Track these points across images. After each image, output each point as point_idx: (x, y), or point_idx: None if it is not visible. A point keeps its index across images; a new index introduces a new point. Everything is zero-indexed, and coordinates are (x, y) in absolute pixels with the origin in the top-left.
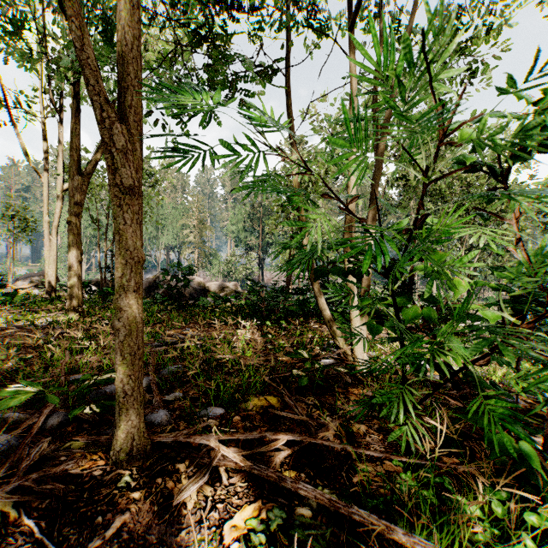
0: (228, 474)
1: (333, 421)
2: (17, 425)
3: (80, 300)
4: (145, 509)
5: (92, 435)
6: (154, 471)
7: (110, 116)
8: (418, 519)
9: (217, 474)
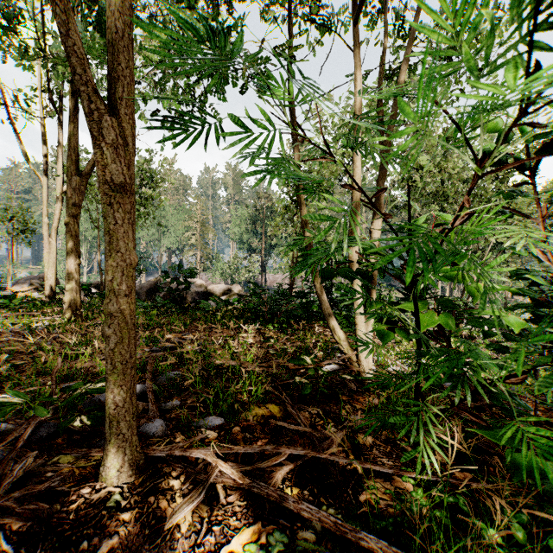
0: (225, 492)
1: (338, 433)
2: (4, 436)
3: (78, 303)
4: (135, 532)
5: (83, 448)
6: (147, 488)
7: (98, 107)
8: (430, 542)
9: (214, 492)
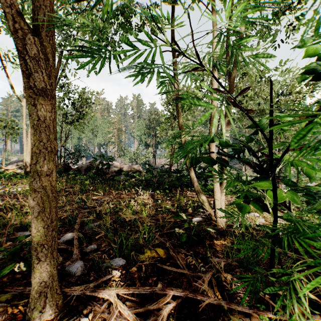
0: None
1: (207, 273)
2: None
3: None
4: None
5: (21, 286)
6: None
7: (22, 27)
8: None
9: None
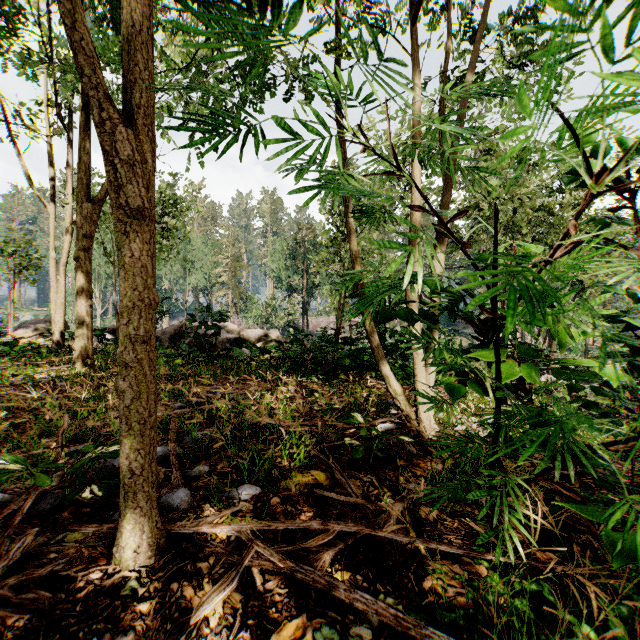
0: (263, 577)
1: (396, 505)
2: (1, 509)
3: (89, 351)
4: (154, 627)
5: (94, 523)
6: (169, 573)
7: (111, 117)
8: (510, 639)
9: (250, 577)
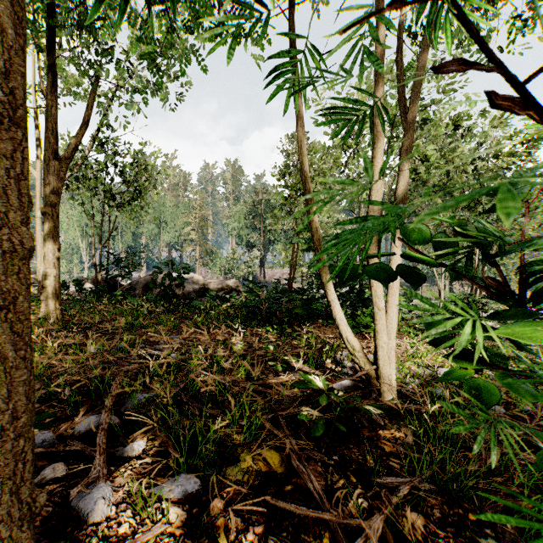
0: None
1: (374, 519)
2: None
3: (57, 301)
4: None
5: None
6: None
7: None
8: None
9: None
